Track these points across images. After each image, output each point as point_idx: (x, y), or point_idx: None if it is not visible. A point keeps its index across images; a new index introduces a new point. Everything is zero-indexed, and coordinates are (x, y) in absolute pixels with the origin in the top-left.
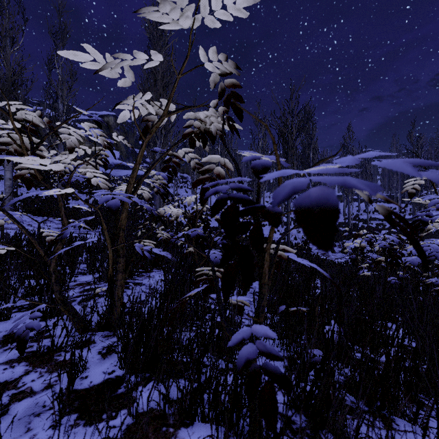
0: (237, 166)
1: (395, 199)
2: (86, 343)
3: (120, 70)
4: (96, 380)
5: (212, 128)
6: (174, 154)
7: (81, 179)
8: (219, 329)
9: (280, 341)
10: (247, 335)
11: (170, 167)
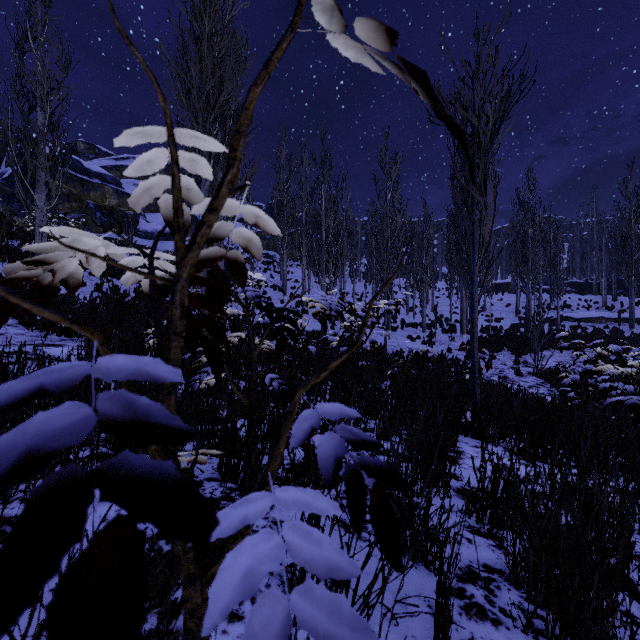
0: None
1: (595, 288)
2: None
3: None
4: None
5: None
6: None
7: None
8: None
9: None
10: None
11: None
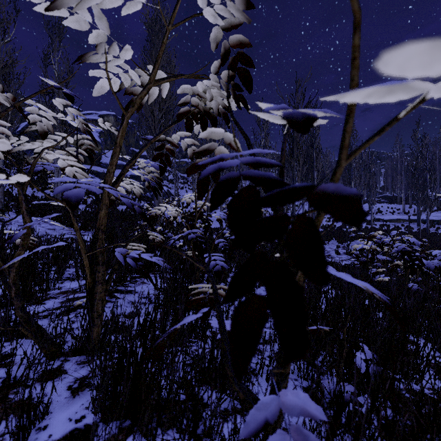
0: (248, 140)
1: (399, 199)
2: (55, 373)
3: (89, 16)
4: (57, 432)
5: (213, 105)
6: (167, 139)
7: (50, 167)
8: (221, 356)
9: (301, 377)
10: (274, 412)
11: (163, 156)
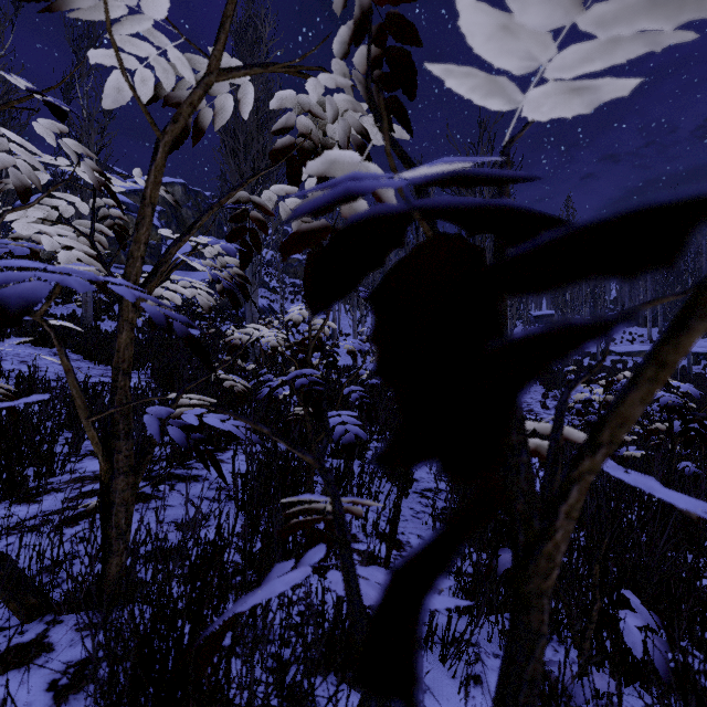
0: None
1: (641, 320)
2: (29, 651)
3: None
4: None
5: (338, 129)
6: (253, 200)
7: (22, 250)
8: None
9: None
10: None
11: (245, 232)
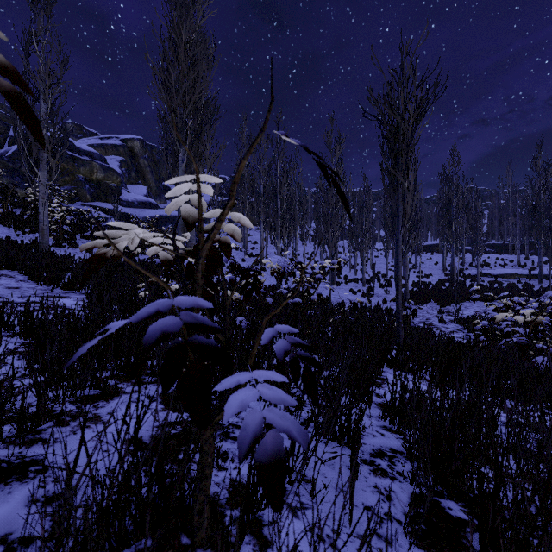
0: None
1: (510, 248)
2: None
3: None
4: None
5: None
6: None
7: None
8: None
9: None
10: None
11: None
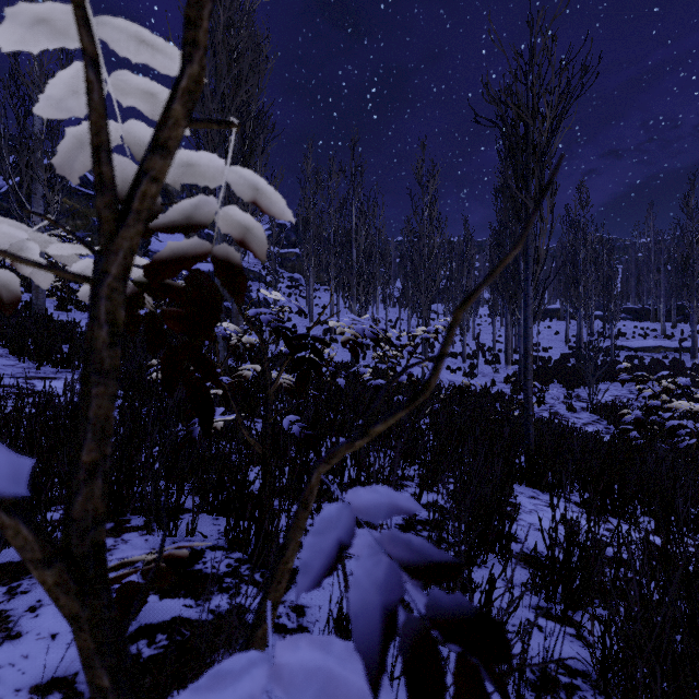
0: None
1: (652, 314)
2: None
3: None
4: None
5: None
6: None
7: None
8: None
9: None
10: None
11: None
